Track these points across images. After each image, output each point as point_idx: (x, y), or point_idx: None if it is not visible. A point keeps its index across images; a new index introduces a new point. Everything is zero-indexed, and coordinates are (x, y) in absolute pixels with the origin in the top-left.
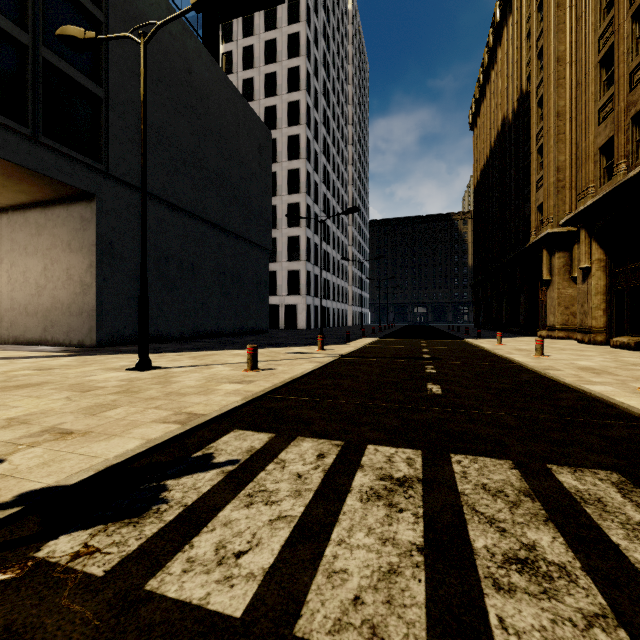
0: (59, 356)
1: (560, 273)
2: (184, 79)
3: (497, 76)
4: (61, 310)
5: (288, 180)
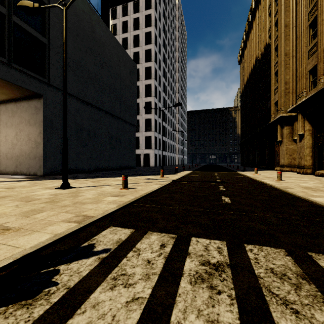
0: (21, 181)
1: (287, 137)
2: (90, 35)
3: (253, 36)
4: (25, 156)
5: (145, 90)
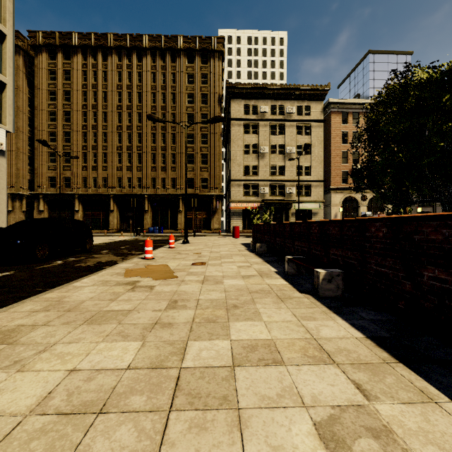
0: None
1: (19, 208)
2: None
3: None
4: None
5: None
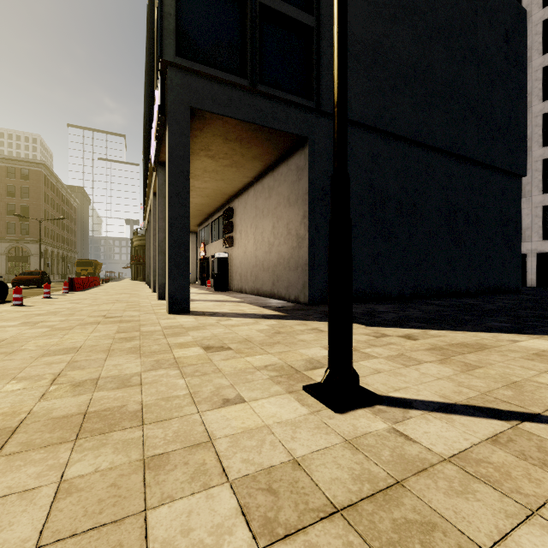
0: (264, 317)
1: None
2: None
3: None
4: (283, 265)
5: (542, 82)
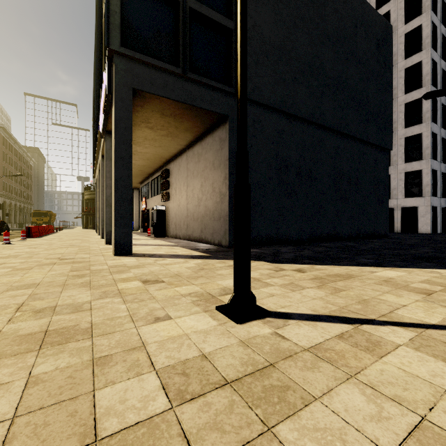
0: (193, 257)
1: None
2: None
3: None
4: (209, 216)
5: (405, 79)
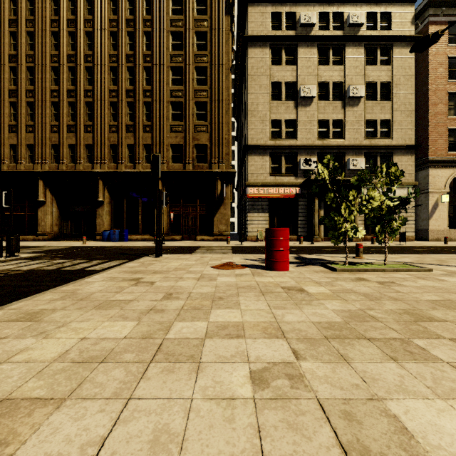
0: None
1: None
2: None
3: None
4: None
5: None
